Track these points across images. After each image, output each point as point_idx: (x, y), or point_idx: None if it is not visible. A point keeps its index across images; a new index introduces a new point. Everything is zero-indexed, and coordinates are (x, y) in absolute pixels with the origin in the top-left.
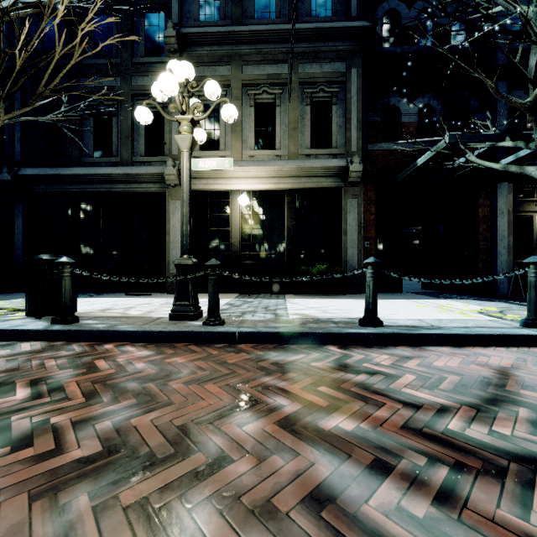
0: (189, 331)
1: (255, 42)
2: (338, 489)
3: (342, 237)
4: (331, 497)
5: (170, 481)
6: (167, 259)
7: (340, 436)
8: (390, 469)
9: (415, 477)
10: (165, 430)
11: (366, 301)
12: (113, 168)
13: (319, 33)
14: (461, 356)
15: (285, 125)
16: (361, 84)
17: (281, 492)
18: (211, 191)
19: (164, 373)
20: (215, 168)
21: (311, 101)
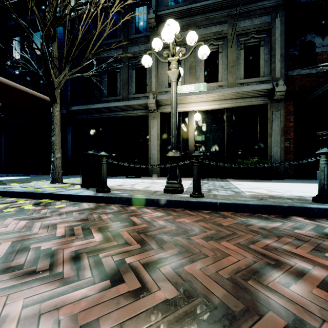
0: (183, 200)
1: (205, 12)
2: None
3: (268, 138)
4: None
5: None
6: (149, 156)
7: None
8: None
9: None
10: (219, 281)
11: (320, 183)
12: (118, 102)
13: None
14: None
15: (225, 65)
16: (283, 28)
17: None
18: None
19: (182, 230)
20: (193, 90)
21: (244, 46)
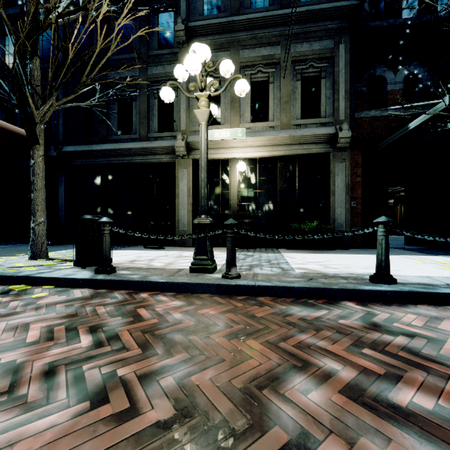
0: (212, 283)
1: (251, 28)
2: None
3: (331, 197)
4: None
5: None
6: (176, 218)
7: (423, 416)
8: None
9: None
10: (229, 393)
11: (377, 259)
12: (133, 143)
13: (309, 15)
14: None
15: (278, 99)
16: (348, 58)
17: None
18: (212, 160)
19: (202, 325)
20: (229, 137)
21: (301, 76)
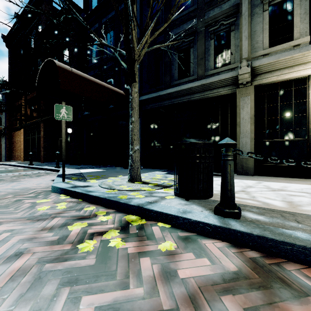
0: None
1: None
2: None
3: None
4: None
5: None
6: (237, 146)
7: None
8: None
9: None
10: None
11: None
12: (192, 83)
13: None
14: None
15: None
16: None
17: None
18: (281, 82)
19: None
20: None
21: None
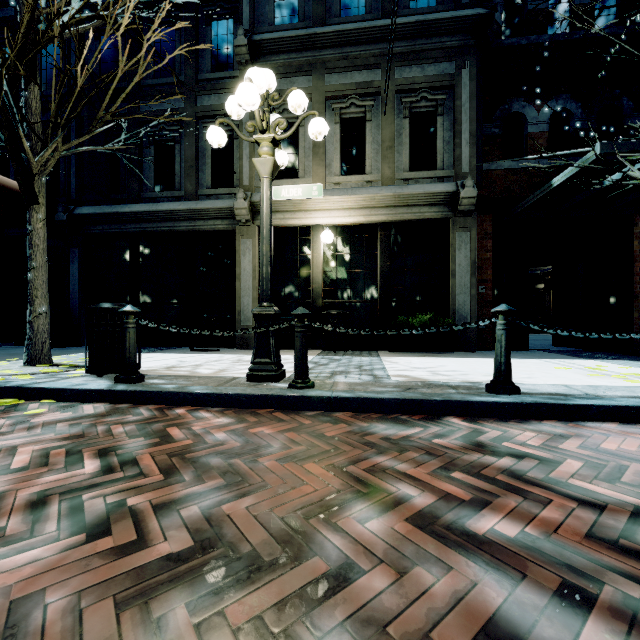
0: (273, 394)
1: (341, 45)
2: (522, 625)
3: (450, 280)
4: (514, 638)
5: (286, 595)
6: (237, 309)
7: (501, 544)
8: (590, 599)
9: (632, 614)
10: (266, 523)
11: (496, 361)
12: (176, 203)
13: (420, 28)
14: (637, 436)
15: (378, 144)
16: (474, 87)
17: (441, 624)
18: (287, 227)
19: (251, 447)
20: (300, 196)
21: (410, 112)
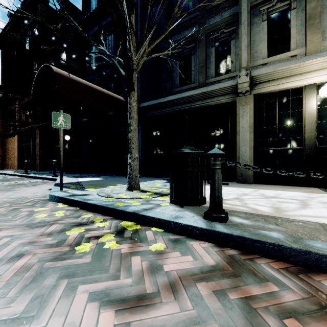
0: None
1: None
2: None
3: None
4: None
5: None
6: (237, 155)
7: None
8: None
9: None
10: None
11: None
12: (193, 90)
13: None
14: None
15: None
16: None
17: None
18: (279, 91)
19: None
20: None
21: None
